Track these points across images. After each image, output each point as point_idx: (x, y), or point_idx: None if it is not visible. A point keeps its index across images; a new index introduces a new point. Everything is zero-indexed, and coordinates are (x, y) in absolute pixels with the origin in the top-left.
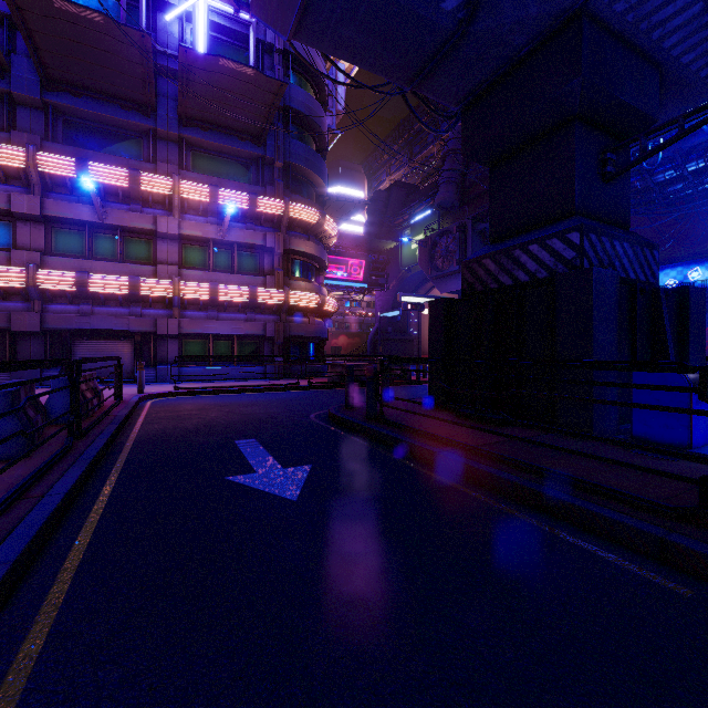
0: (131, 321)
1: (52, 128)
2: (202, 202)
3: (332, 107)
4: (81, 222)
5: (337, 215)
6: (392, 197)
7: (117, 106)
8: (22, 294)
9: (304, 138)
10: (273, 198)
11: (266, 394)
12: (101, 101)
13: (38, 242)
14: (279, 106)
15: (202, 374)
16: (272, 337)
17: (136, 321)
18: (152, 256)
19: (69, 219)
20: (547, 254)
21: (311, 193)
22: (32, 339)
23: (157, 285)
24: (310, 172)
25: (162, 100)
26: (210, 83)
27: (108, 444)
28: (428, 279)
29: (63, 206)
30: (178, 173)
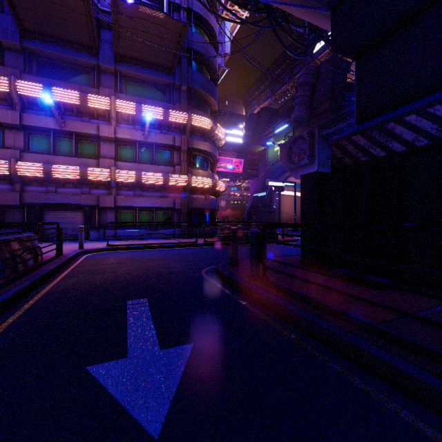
0: (82, 197)
1: (29, 65)
2: (131, 115)
3: (221, 52)
4: (48, 130)
5: (225, 126)
6: (261, 117)
7: (72, 49)
8: (8, 179)
9: (202, 71)
10: (180, 111)
11: (172, 250)
12: (61, 45)
13: (19, 144)
14: (184, 47)
15: (131, 234)
16: (179, 209)
17: (85, 197)
18: (97, 153)
19: (39, 127)
20: (428, 122)
21: (207, 109)
22: (15, 210)
23: (99, 173)
24: (206, 93)
25: (103, 44)
26: (134, 27)
27: (5, 305)
28: (286, 171)
29: (35, 118)
30: (114, 94)
